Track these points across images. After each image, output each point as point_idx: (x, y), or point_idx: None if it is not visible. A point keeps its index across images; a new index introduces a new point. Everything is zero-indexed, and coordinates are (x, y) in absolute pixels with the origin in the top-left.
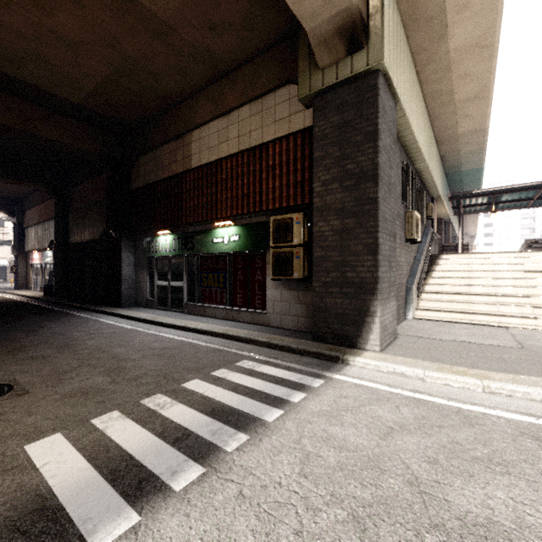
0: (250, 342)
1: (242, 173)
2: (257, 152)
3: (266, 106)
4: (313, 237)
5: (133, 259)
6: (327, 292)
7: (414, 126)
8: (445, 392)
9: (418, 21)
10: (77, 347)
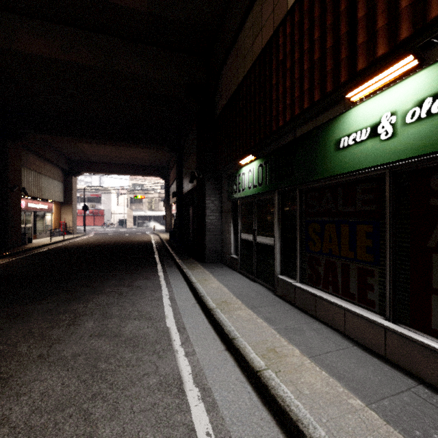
0: None
1: None
2: None
3: None
4: None
5: (218, 204)
6: None
7: None
8: None
9: None
10: None
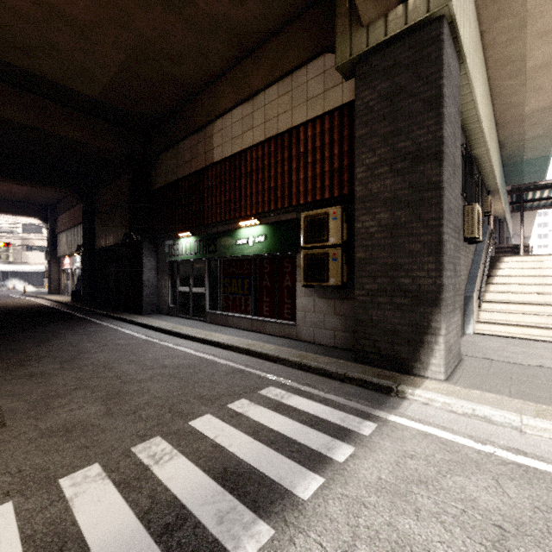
0: (277, 361)
1: (269, 164)
2: (286, 138)
3: (296, 83)
4: (355, 235)
5: (155, 263)
6: (372, 302)
7: (478, 99)
8: None
9: None
10: (83, 362)
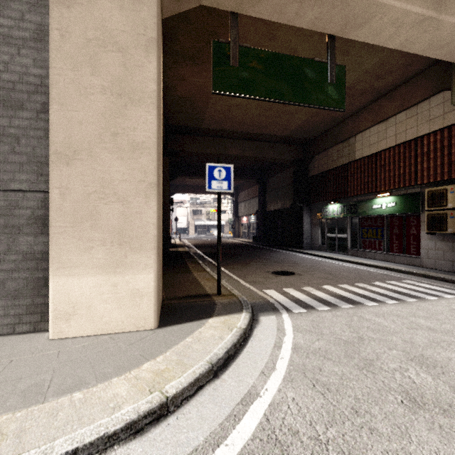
0: (408, 273)
1: (398, 159)
2: (412, 143)
3: (420, 110)
4: None
5: (309, 220)
6: None
7: None
8: None
9: None
10: (301, 264)
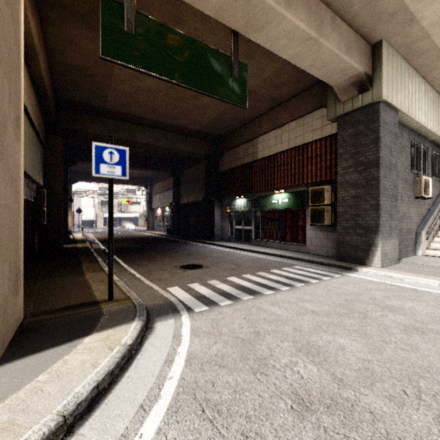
0: (297, 259)
1: (291, 161)
2: (301, 149)
3: (306, 121)
4: (337, 200)
5: (220, 213)
6: (346, 232)
7: (419, 117)
8: (413, 284)
9: (415, 54)
10: (211, 256)
